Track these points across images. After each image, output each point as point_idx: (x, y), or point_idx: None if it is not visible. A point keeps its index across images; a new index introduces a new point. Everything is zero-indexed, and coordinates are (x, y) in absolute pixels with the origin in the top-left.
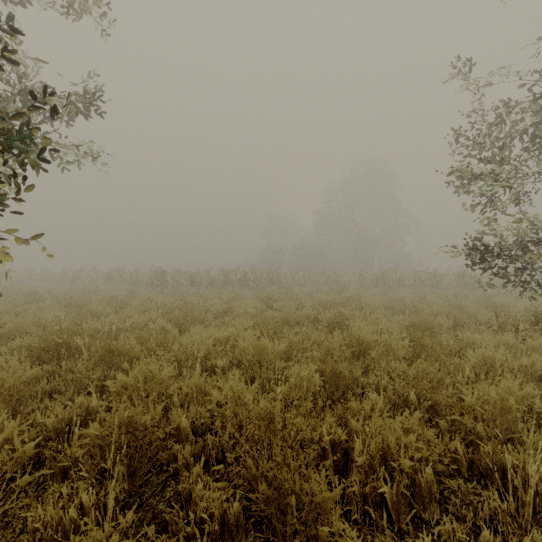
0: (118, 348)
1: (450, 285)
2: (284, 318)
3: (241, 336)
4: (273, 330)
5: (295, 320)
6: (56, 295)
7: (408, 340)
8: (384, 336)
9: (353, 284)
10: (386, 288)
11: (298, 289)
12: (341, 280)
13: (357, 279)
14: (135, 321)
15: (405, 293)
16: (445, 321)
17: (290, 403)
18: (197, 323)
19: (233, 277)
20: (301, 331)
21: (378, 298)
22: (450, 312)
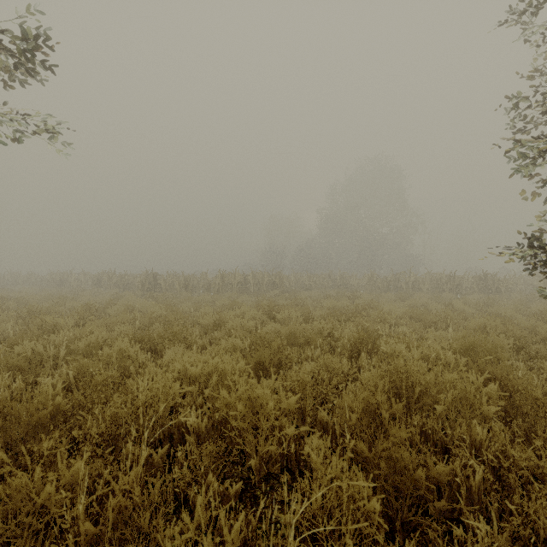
0: (10, 409)
1: (470, 289)
2: (290, 335)
3: (229, 372)
4: (276, 355)
5: (305, 337)
6: (30, 301)
7: (496, 386)
8: (449, 377)
9: (362, 287)
10: (402, 293)
11: (303, 293)
12: (349, 284)
13: (367, 282)
14: (92, 341)
15: (425, 299)
16: (505, 341)
17: (313, 544)
18: (175, 344)
19: (231, 280)
20: (313, 355)
21: (396, 305)
22: (506, 328)
